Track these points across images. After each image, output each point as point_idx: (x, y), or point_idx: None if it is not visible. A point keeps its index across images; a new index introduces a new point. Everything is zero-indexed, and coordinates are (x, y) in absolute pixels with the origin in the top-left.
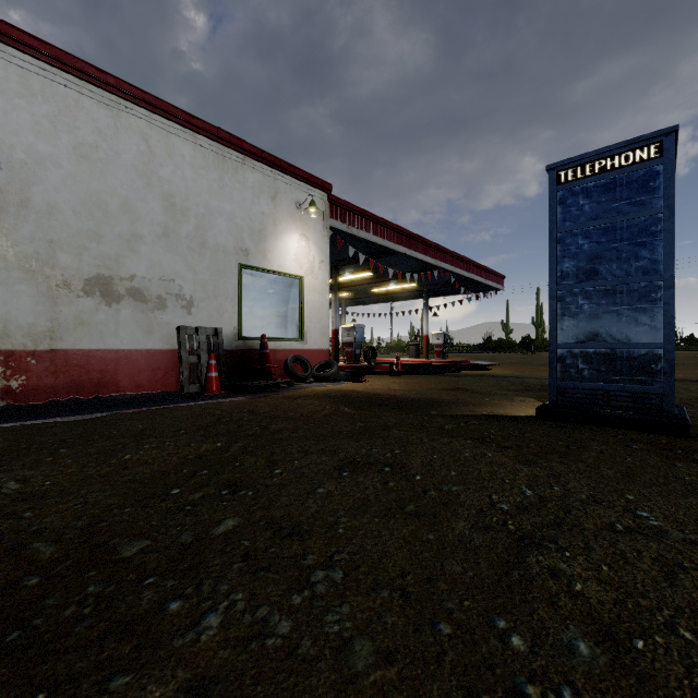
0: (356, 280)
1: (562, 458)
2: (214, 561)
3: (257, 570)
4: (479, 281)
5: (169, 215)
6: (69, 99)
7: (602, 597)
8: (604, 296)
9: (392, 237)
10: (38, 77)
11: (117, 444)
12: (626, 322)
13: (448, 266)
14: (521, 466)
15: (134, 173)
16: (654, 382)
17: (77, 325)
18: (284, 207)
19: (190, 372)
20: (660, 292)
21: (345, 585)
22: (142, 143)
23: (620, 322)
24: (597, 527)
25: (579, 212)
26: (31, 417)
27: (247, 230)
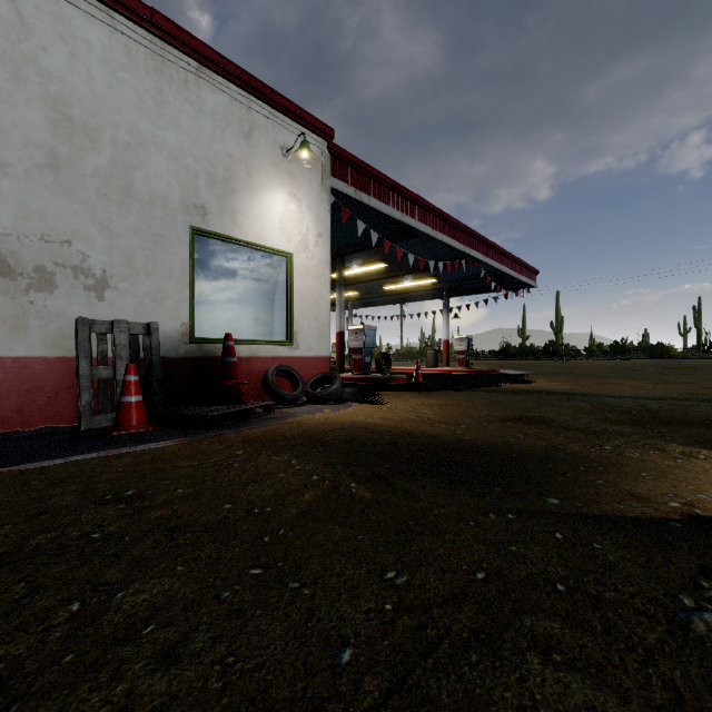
0: (365, 276)
1: None
2: None
3: None
4: (511, 276)
5: (60, 135)
6: None
7: None
8: None
9: (412, 211)
10: None
11: None
12: None
13: (478, 255)
14: None
15: None
16: None
17: None
18: (263, 151)
19: (98, 394)
20: None
21: None
22: (3, 3)
23: None
24: None
25: None
26: None
27: (203, 177)
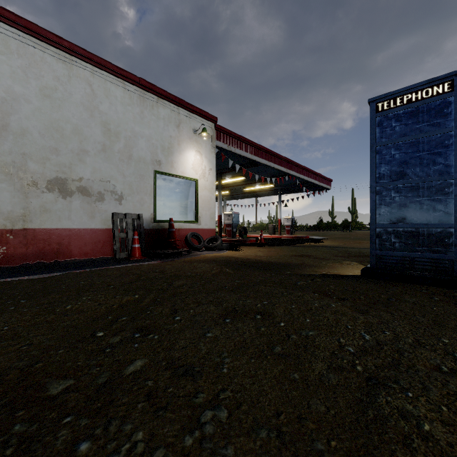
0: (233, 183)
1: (385, 308)
2: (122, 399)
3: (157, 410)
4: (315, 183)
5: (106, 137)
6: (36, 56)
7: (449, 439)
8: (410, 190)
9: (257, 153)
10: (15, 41)
11: (63, 296)
12: (426, 209)
13: (295, 173)
14: (358, 314)
15: (82, 108)
16: (447, 251)
17: (42, 212)
18: (185, 132)
19: (120, 244)
20: (451, 188)
21: (229, 424)
22: (87, 87)
23: (422, 209)
24: (427, 368)
25: (392, 131)
26: (7, 275)
27: (159, 148)
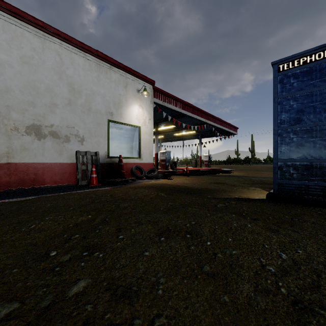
0: (166, 130)
1: (291, 227)
2: None
3: None
4: (226, 130)
5: (71, 94)
6: (17, 32)
7: None
8: (306, 132)
9: (184, 107)
10: (0, 20)
11: (31, 217)
12: (319, 147)
13: (211, 122)
14: (270, 233)
15: (53, 72)
16: None
17: (22, 150)
18: (130, 92)
19: (82, 174)
20: None
21: None
22: (57, 56)
23: (315, 147)
24: None
25: (291, 86)
26: None
27: (112, 103)
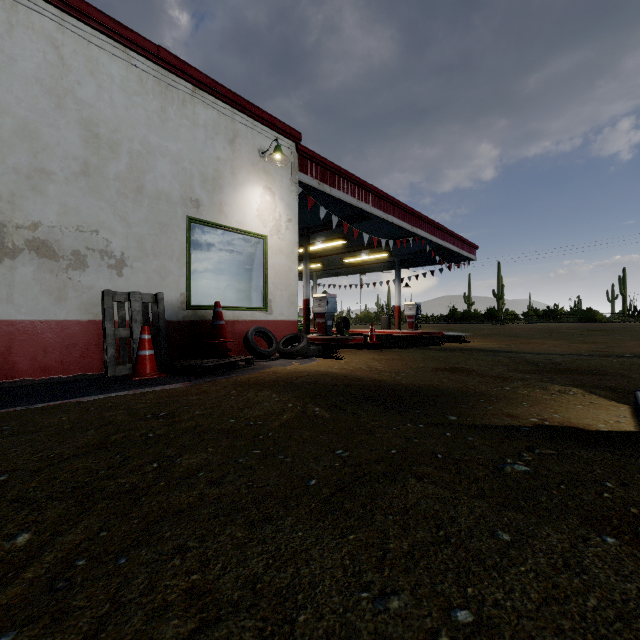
0: (327, 250)
1: None
2: None
3: None
4: (453, 251)
5: (91, 148)
6: None
7: None
8: None
9: (367, 198)
10: None
11: None
12: None
13: (424, 233)
14: None
15: (38, 89)
16: None
17: None
18: (244, 154)
19: (119, 349)
20: None
21: None
22: (50, 50)
23: None
24: None
25: None
26: None
27: (197, 177)
